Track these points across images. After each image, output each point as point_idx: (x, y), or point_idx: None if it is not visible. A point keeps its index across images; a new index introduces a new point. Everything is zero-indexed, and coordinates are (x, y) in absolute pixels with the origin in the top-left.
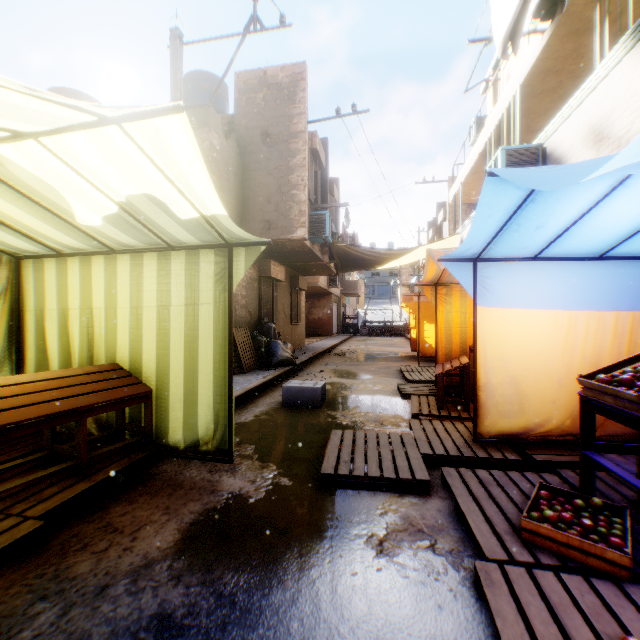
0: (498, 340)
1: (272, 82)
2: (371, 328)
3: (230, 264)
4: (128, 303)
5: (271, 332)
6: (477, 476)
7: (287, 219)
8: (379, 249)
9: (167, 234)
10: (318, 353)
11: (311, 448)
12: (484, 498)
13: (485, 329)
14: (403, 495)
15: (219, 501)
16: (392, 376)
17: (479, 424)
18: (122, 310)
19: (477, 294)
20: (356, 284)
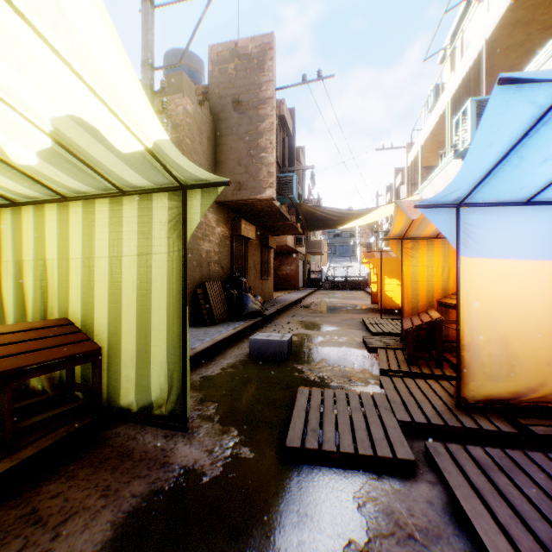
0: (484, 294)
1: (242, 53)
2: (333, 283)
3: (184, 208)
4: (80, 254)
5: (242, 286)
6: (470, 455)
7: (256, 180)
8: (342, 209)
9: (112, 174)
10: (286, 305)
11: (276, 408)
12: (488, 491)
13: (469, 282)
14: (382, 477)
15: (168, 479)
16: (356, 328)
17: (462, 387)
18: (74, 261)
19: (459, 243)
20: (320, 244)
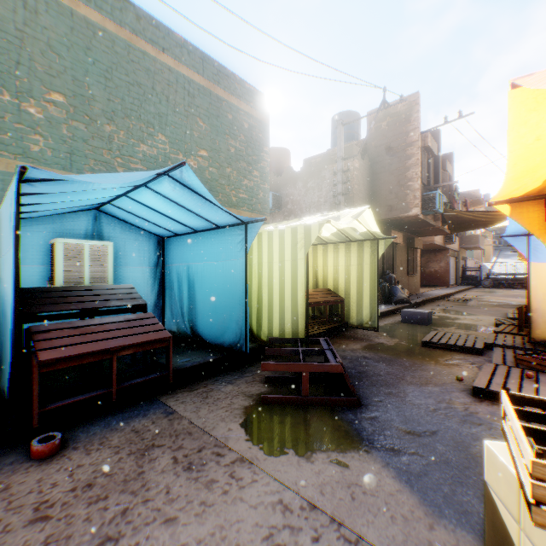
0: (545, 283)
1: (393, 112)
2: (495, 280)
3: (377, 247)
4: (332, 264)
5: (392, 280)
6: (513, 352)
7: (404, 203)
8: (490, 212)
9: (352, 237)
10: (431, 298)
11: (418, 337)
12: (508, 355)
13: (535, 276)
14: (465, 354)
15: (374, 343)
16: (495, 316)
17: (530, 332)
18: (330, 267)
19: (529, 255)
20: (476, 238)
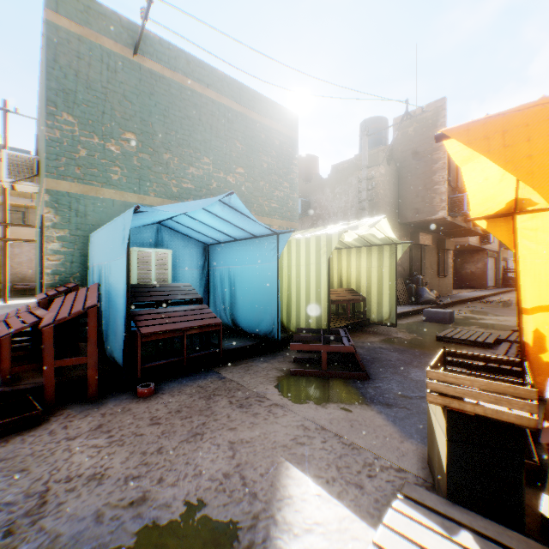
0: None
1: (419, 117)
2: None
3: (396, 251)
4: (355, 266)
5: (419, 281)
6: None
7: (430, 206)
8: None
9: (372, 242)
10: (461, 299)
11: (435, 333)
12: (513, 348)
13: None
14: (475, 347)
15: (392, 337)
16: None
17: None
18: (353, 269)
19: None
20: None
